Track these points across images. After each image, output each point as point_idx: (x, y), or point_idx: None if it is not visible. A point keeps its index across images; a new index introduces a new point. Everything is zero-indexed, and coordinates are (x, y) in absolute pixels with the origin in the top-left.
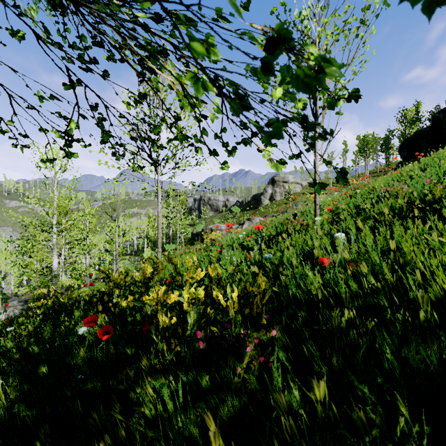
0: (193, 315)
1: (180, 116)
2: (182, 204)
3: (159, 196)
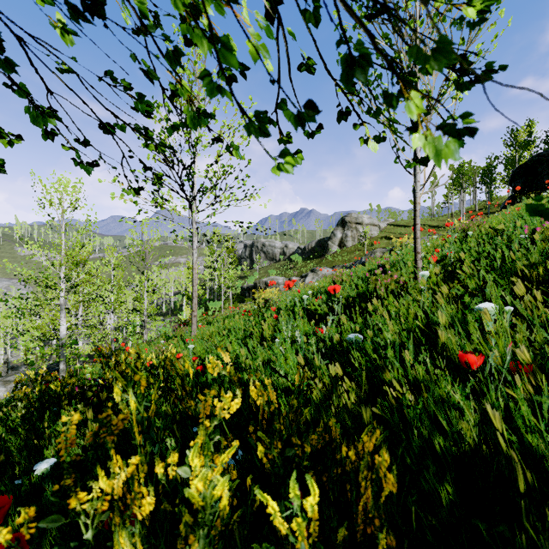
0: None
1: (177, 48)
2: (229, 251)
3: (195, 241)
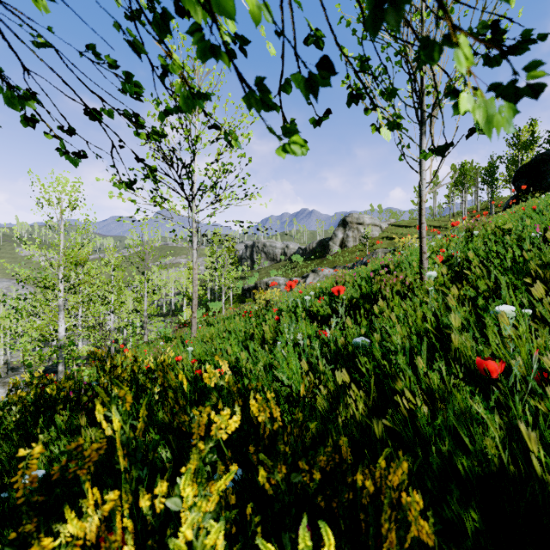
0: None
1: (166, 11)
2: (230, 252)
3: (195, 241)
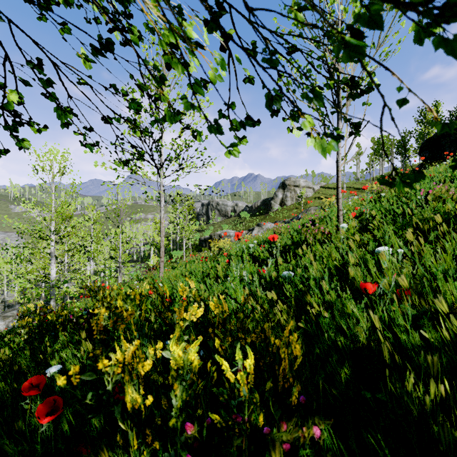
0: (180, 397)
1: (163, 74)
2: (189, 209)
3: (162, 200)
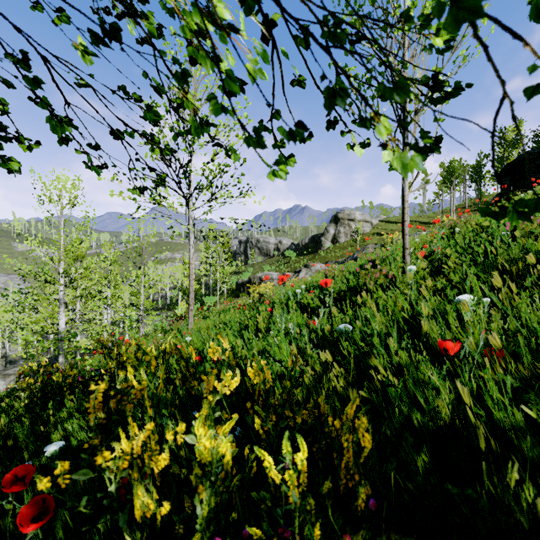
0: (206, 505)
1: (185, 70)
2: (224, 247)
3: (191, 237)
